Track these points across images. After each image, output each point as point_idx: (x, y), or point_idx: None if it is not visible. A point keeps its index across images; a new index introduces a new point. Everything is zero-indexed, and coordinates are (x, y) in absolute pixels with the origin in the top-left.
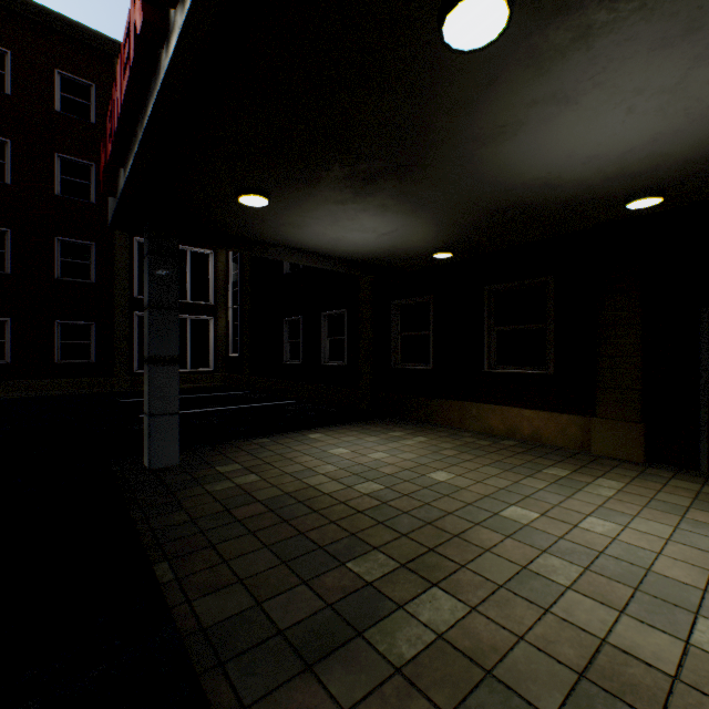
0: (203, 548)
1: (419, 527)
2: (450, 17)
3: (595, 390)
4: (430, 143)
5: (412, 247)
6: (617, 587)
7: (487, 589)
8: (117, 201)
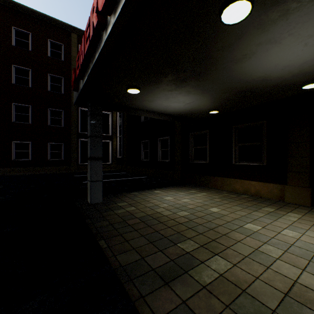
0: (117, 235)
1: (207, 231)
2: (225, 11)
3: (286, 172)
4: (211, 63)
5: (200, 109)
6: (300, 259)
7: (240, 257)
8: (79, 93)
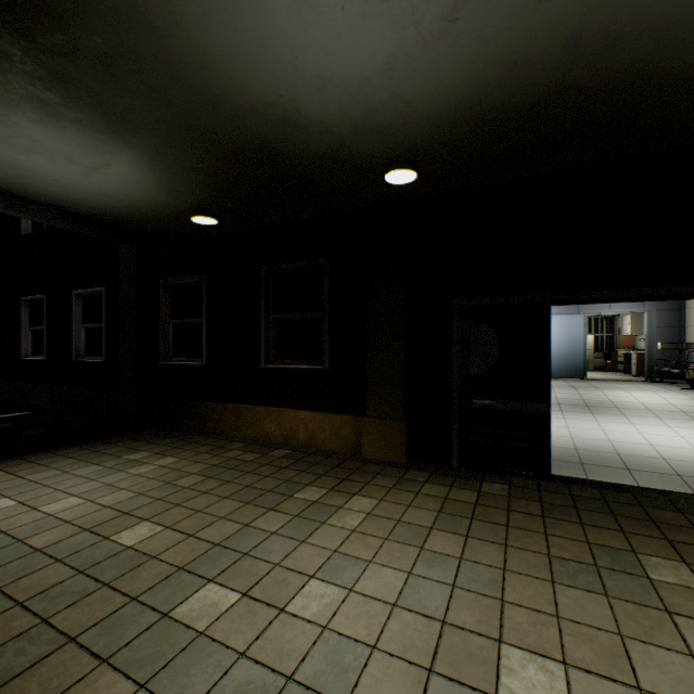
0: None
1: None
2: None
3: (366, 386)
4: None
5: (158, 202)
6: None
7: None
8: None
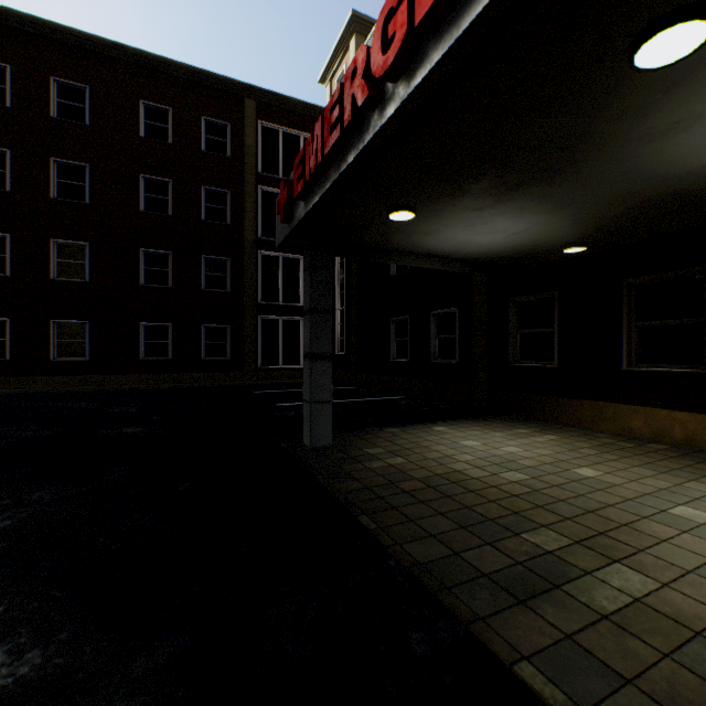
0: (388, 509)
1: (581, 514)
2: (644, 45)
3: None
4: (589, 148)
5: (540, 244)
6: None
7: (675, 572)
8: (293, 227)
